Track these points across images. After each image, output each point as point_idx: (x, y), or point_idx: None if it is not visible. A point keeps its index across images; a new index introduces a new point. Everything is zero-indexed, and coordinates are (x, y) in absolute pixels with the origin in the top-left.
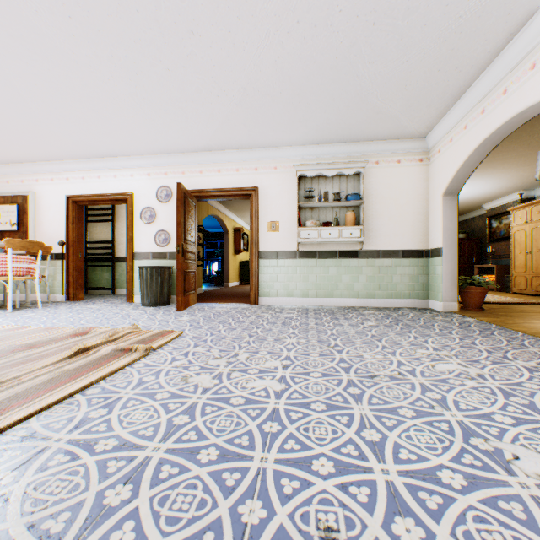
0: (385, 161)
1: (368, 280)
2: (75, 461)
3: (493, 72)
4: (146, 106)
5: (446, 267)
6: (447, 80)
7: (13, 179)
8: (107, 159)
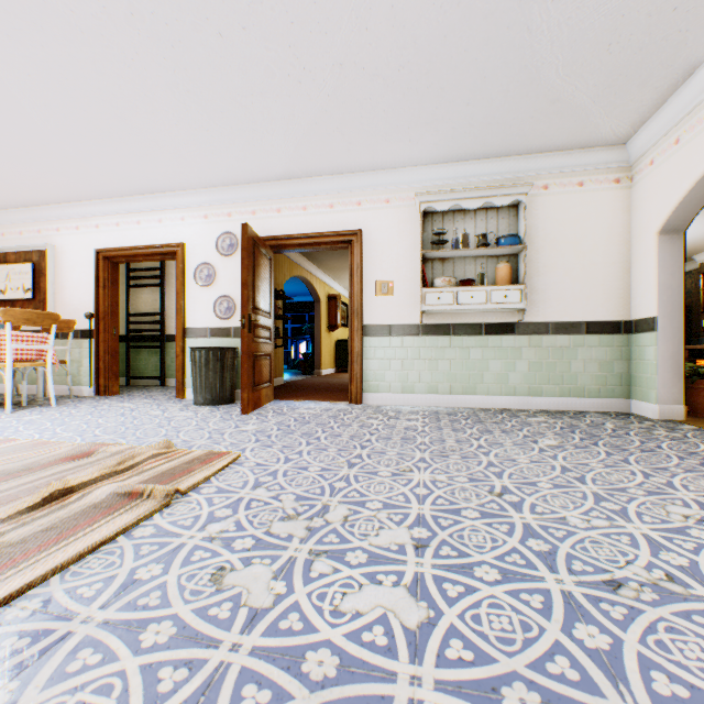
0: (558, 184)
1: (531, 368)
2: None
3: None
4: (193, 106)
5: (664, 348)
6: (686, 29)
7: (27, 228)
8: (149, 197)
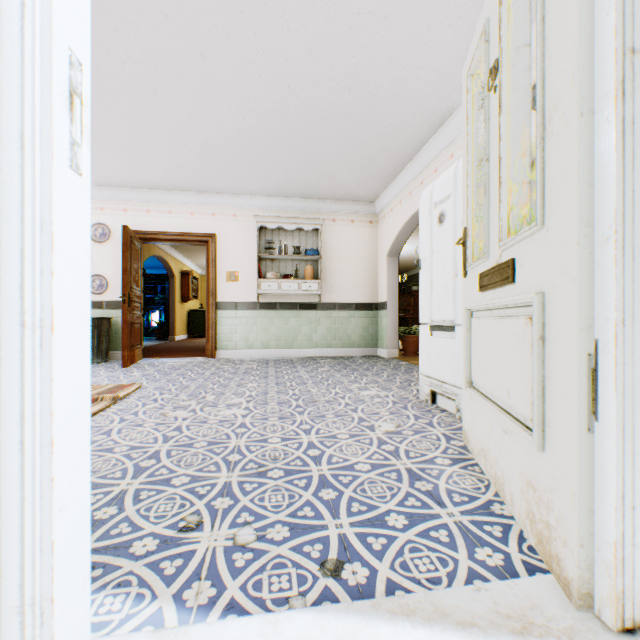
0: (341, 220)
1: (326, 331)
2: (105, 457)
3: (415, 165)
4: None
5: (390, 318)
6: (384, 164)
7: None
8: None
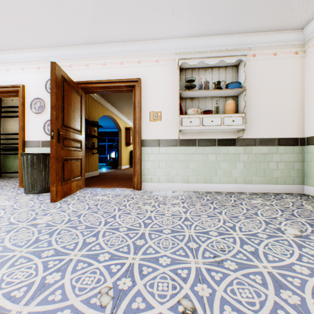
0: (261, 54)
1: (245, 167)
2: None
3: None
4: None
5: None
6: None
7: None
8: None
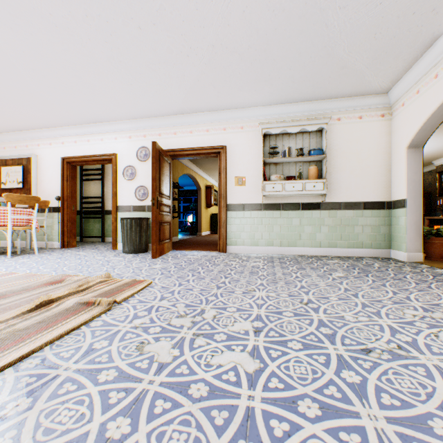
0: (346, 118)
1: (330, 230)
2: None
3: None
4: (123, 70)
5: (411, 218)
6: (421, 25)
7: (19, 144)
8: (95, 125)
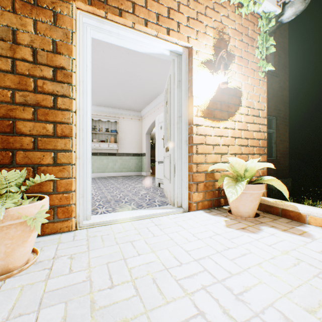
0: (126, 118)
1: (120, 165)
2: None
3: (156, 101)
4: None
5: (147, 160)
6: (144, 100)
7: None
8: None
